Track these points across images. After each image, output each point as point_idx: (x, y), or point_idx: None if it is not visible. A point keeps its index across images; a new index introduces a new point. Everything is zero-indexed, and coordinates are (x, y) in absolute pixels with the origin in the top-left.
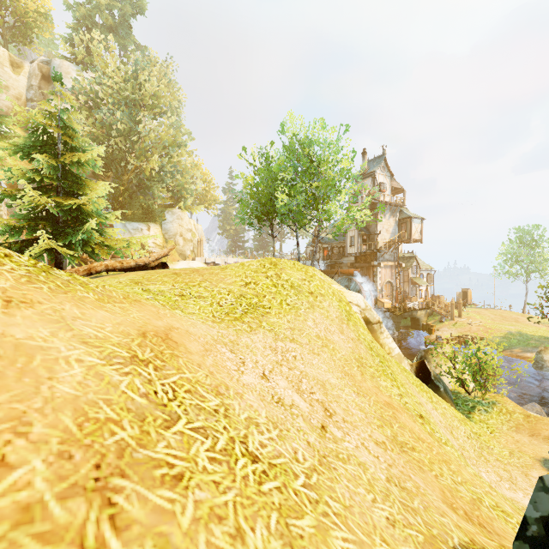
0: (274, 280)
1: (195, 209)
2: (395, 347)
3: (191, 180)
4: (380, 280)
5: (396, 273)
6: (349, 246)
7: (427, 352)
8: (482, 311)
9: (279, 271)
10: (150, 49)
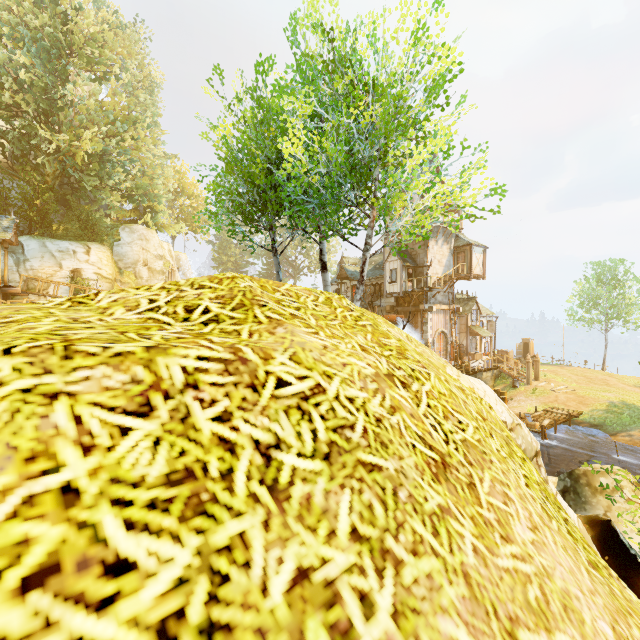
0: (200, 414)
1: (171, 228)
2: (570, 511)
3: (159, 181)
4: (431, 329)
5: (451, 320)
6: (389, 283)
7: (579, 479)
8: (559, 370)
9: (258, 337)
10: (109, 3)
